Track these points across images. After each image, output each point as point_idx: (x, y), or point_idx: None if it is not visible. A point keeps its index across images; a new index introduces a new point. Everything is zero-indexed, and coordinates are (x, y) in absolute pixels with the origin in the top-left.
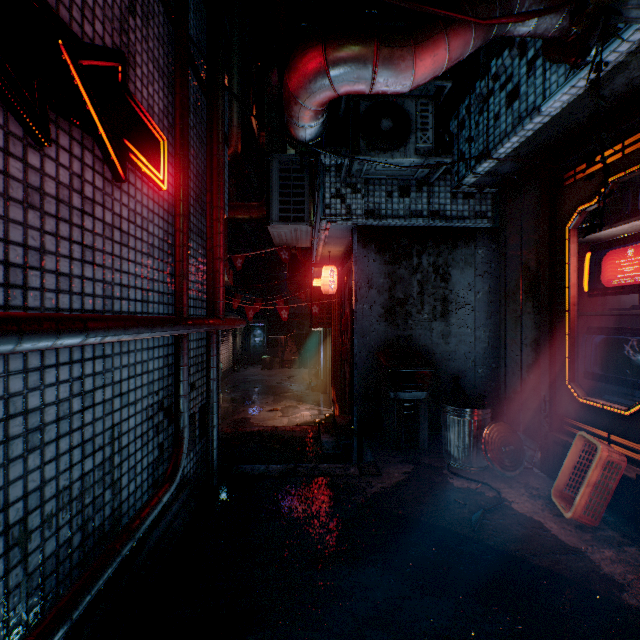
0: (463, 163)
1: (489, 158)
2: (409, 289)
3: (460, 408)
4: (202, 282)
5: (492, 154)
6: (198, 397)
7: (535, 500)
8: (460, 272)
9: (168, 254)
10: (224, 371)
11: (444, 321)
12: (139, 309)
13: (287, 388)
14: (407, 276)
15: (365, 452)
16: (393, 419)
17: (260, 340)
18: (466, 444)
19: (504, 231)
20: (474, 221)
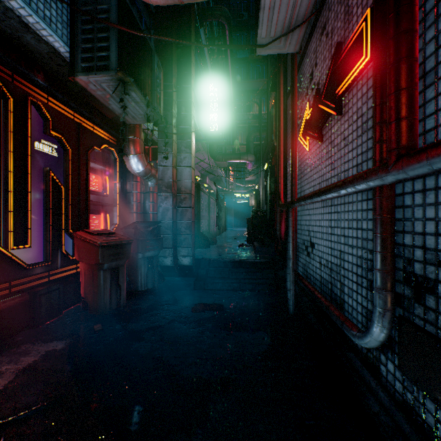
0: None
1: None
2: None
3: None
4: None
5: None
6: None
7: None
8: None
9: None
10: None
11: None
12: None
13: None
14: None
15: None
16: None
17: None
18: None
19: None
20: None
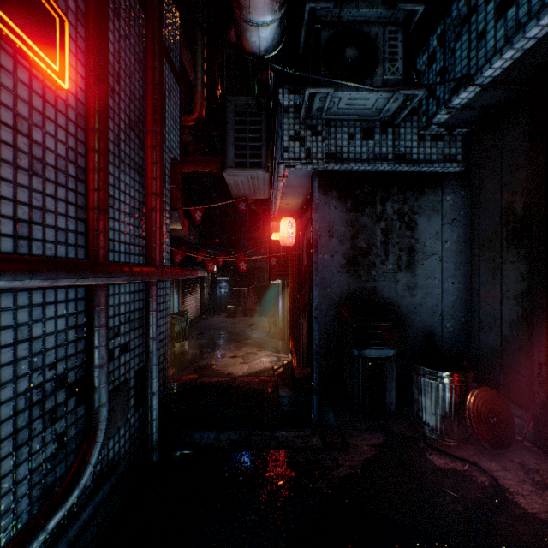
0: (433, 100)
1: (471, 84)
2: (372, 238)
3: (438, 371)
4: (140, 225)
5: (475, 79)
6: (133, 360)
7: (543, 491)
8: (427, 220)
9: (76, 180)
10: (192, 319)
11: (410, 272)
12: (7, 248)
13: (248, 335)
14: (370, 224)
15: (326, 412)
16: (357, 379)
17: (225, 291)
18: (445, 412)
19: (478, 174)
20: (443, 165)
